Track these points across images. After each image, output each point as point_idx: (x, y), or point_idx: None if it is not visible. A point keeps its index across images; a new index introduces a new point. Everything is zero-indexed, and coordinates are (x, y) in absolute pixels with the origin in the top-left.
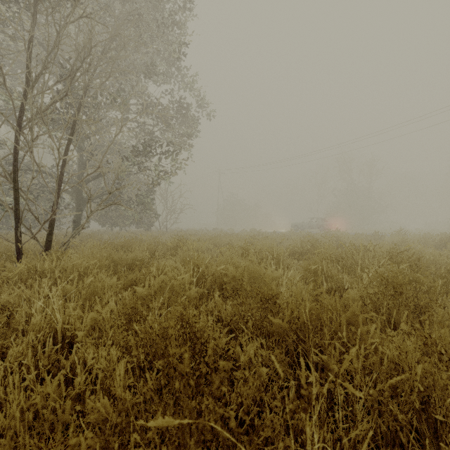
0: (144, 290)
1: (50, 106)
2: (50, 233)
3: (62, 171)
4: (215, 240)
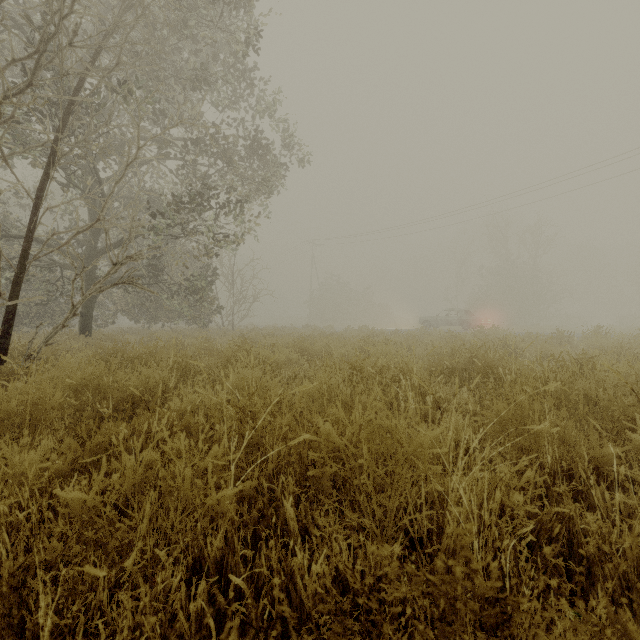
0: (90, 496)
1: None
2: (5, 335)
3: (32, 226)
4: (303, 345)
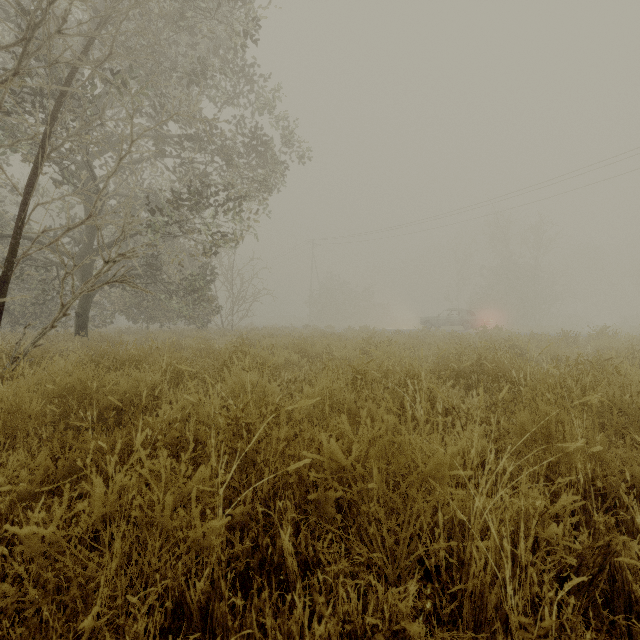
0: (50, 531)
1: None
2: None
3: (20, 222)
4: (303, 346)
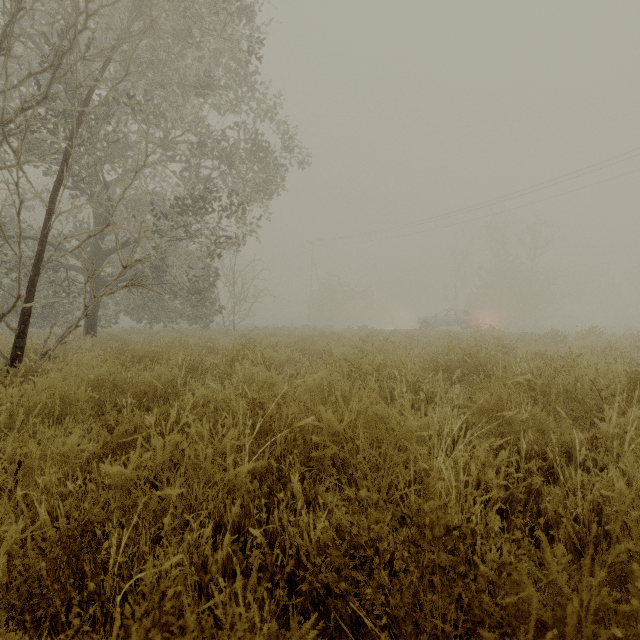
0: (128, 470)
1: (17, 116)
2: (21, 335)
3: (45, 231)
4: (304, 344)
